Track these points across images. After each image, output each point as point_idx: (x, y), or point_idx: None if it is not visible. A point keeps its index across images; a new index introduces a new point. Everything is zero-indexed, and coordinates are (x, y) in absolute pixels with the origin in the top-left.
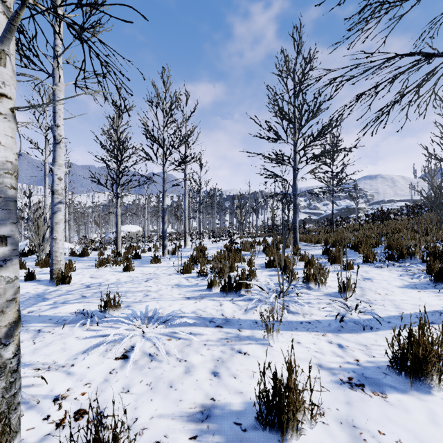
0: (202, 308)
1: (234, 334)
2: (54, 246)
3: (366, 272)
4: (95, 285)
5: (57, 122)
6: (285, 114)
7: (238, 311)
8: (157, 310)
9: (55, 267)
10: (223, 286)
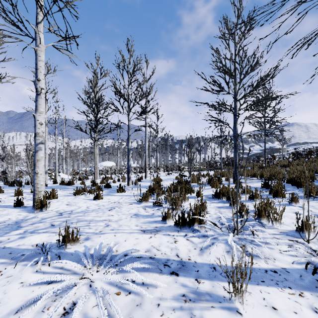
0: (156, 245)
1: (192, 288)
2: (36, 179)
3: (314, 207)
4: (67, 213)
5: (39, 77)
6: (227, 69)
7: (193, 250)
8: (112, 245)
9: (36, 196)
10: (176, 221)
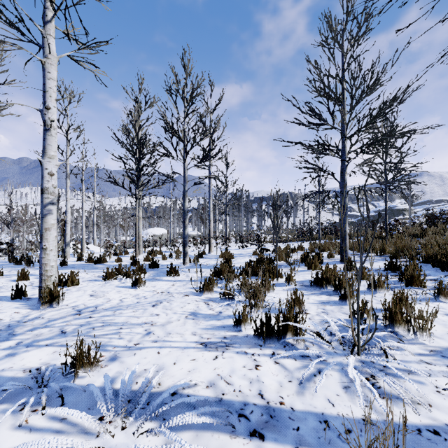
0: (225, 374)
1: None
2: (43, 257)
3: None
4: (88, 310)
5: (47, 104)
6: (332, 91)
7: (287, 384)
8: (153, 373)
9: (44, 284)
10: (258, 329)
